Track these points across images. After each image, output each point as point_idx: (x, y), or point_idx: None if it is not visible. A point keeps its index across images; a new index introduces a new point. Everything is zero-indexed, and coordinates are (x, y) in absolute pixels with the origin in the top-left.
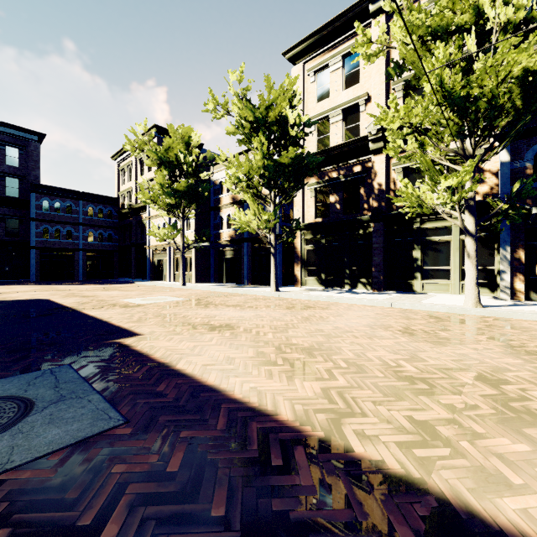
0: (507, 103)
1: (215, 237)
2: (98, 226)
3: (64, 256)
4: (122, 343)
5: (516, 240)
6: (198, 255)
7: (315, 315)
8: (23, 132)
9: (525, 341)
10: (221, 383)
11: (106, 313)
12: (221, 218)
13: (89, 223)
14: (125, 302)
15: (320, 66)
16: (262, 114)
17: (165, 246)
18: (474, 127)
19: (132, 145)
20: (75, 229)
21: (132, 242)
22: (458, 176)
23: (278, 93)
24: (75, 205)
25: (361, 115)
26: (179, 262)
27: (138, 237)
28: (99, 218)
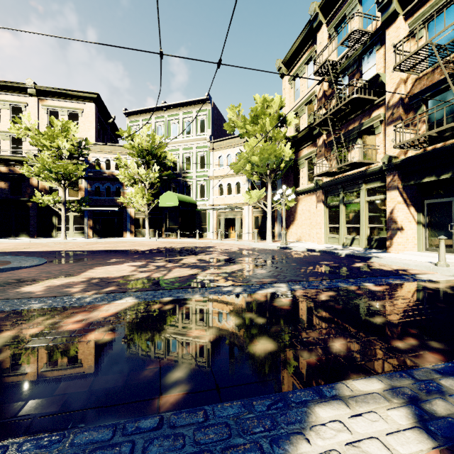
0: (71, 174)
1: None
2: None
3: None
4: None
5: (90, 216)
6: None
7: None
8: None
9: (58, 244)
10: None
11: None
12: None
13: None
14: None
15: None
16: None
17: None
18: (61, 179)
19: None
20: None
21: None
22: (51, 196)
23: None
24: None
25: (23, 143)
26: None
27: None
28: None
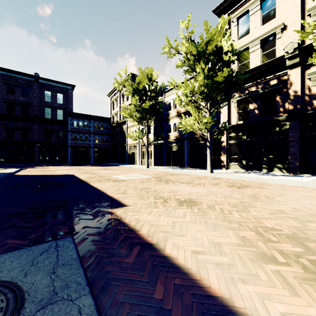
0: None
1: (165, 137)
2: (100, 134)
3: (84, 150)
4: (113, 214)
5: None
6: (155, 149)
7: (259, 194)
8: (64, 85)
9: None
10: (232, 295)
11: (103, 185)
12: (169, 125)
13: (96, 132)
14: (115, 178)
15: (241, 13)
16: (202, 48)
17: (136, 144)
18: None
19: (118, 83)
20: (89, 136)
21: (118, 142)
22: None
23: (215, 30)
24: (89, 122)
25: (277, 41)
26: (144, 153)
27: (121, 139)
28: (101, 129)
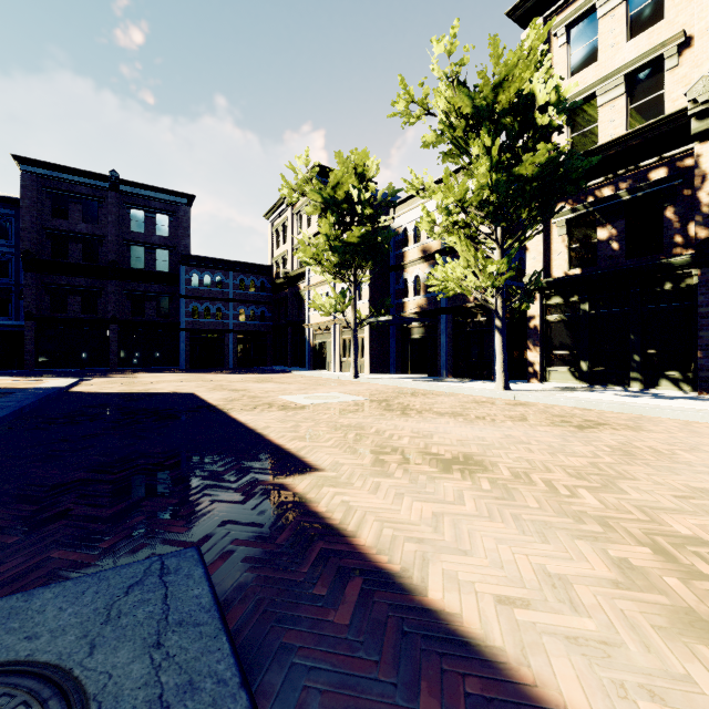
0: None
1: (396, 308)
2: (250, 301)
3: (213, 339)
4: (290, 489)
5: None
6: (373, 335)
7: (635, 445)
8: (173, 195)
9: None
10: None
11: (260, 418)
12: (404, 281)
13: (240, 299)
14: (284, 401)
15: (577, 13)
16: (486, 100)
17: (329, 323)
18: None
19: (290, 188)
20: (225, 306)
21: (288, 321)
22: None
23: (517, 56)
24: (226, 277)
25: (667, 76)
26: (348, 344)
27: (295, 314)
28: (251, 292)
